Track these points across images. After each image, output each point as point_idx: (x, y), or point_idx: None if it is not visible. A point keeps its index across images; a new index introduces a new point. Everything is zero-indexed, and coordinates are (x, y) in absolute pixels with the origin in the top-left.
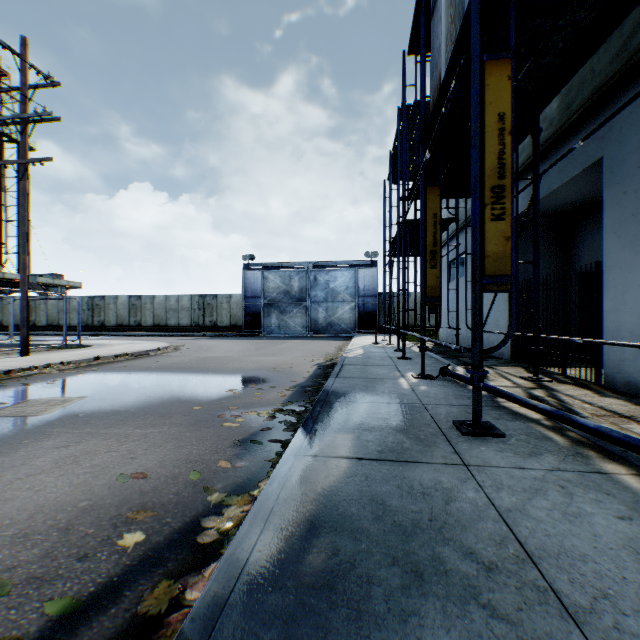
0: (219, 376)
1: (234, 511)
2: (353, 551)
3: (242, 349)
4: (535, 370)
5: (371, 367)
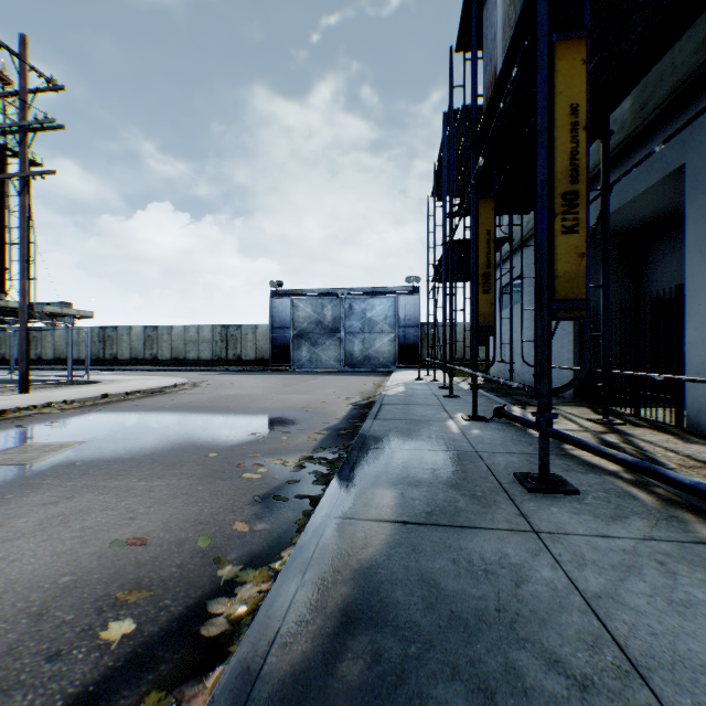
0: (241, 417)
1: (249, 591)
2: (400, 657)
3: (268, 386)
4: (605, 411)
5: (414, 407)
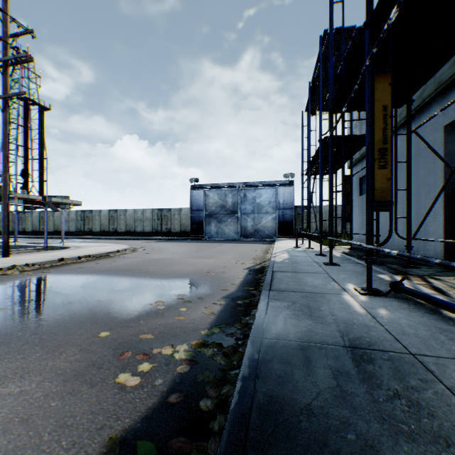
0: (154, 281)
1: None
2: None
3: (185, 251)
4: None
5: (303, 275)
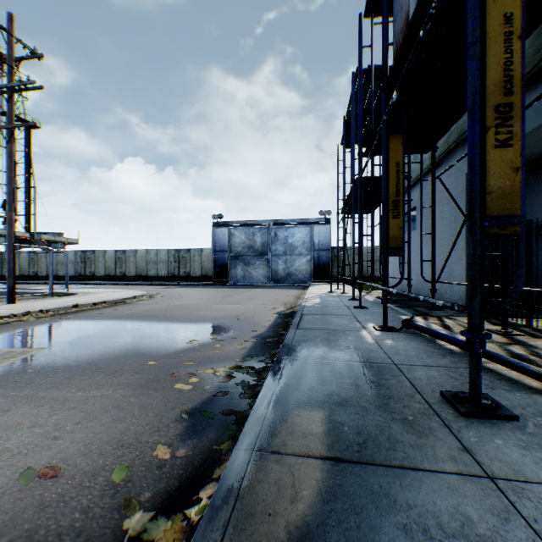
0: (183, 325)
1: None
2: None
3: (210, 297)
4: (504, 323)
5: (330, 317)
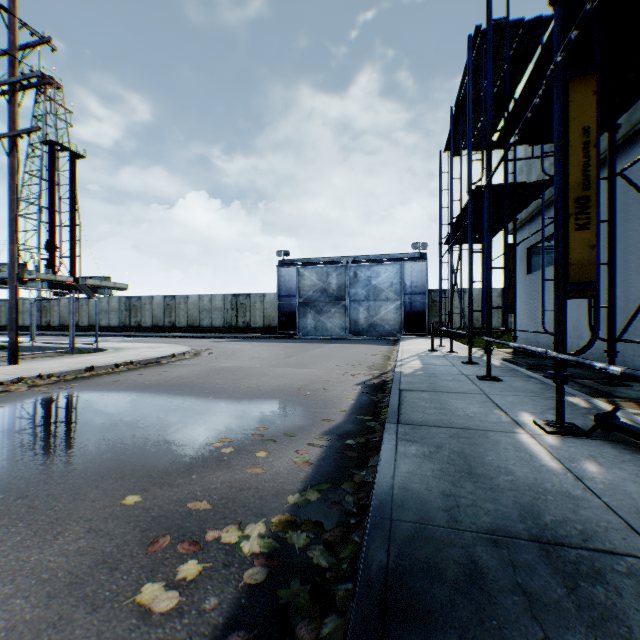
0: (220, 404)
1: None
2: None
3: (269, 356)
4: None
5: (447, 397)
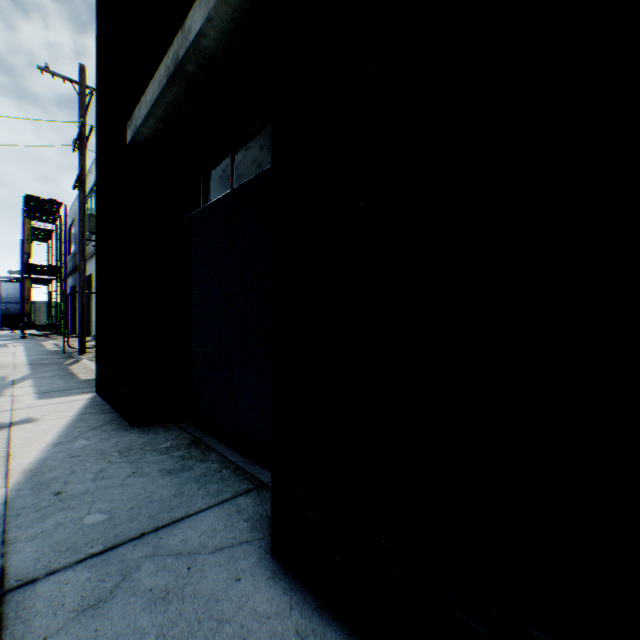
0: None
1: None
2: None
3: None
4: (62, 333)
5: (6, 336)
